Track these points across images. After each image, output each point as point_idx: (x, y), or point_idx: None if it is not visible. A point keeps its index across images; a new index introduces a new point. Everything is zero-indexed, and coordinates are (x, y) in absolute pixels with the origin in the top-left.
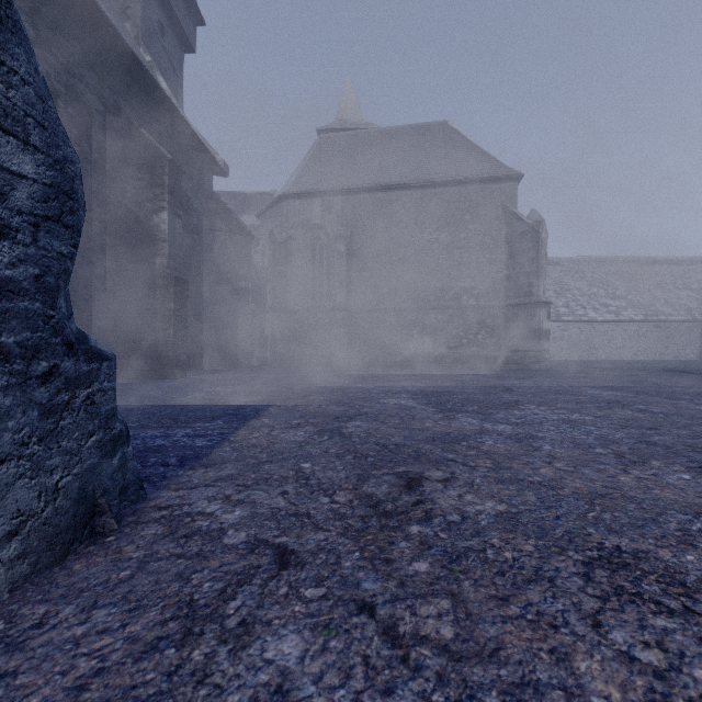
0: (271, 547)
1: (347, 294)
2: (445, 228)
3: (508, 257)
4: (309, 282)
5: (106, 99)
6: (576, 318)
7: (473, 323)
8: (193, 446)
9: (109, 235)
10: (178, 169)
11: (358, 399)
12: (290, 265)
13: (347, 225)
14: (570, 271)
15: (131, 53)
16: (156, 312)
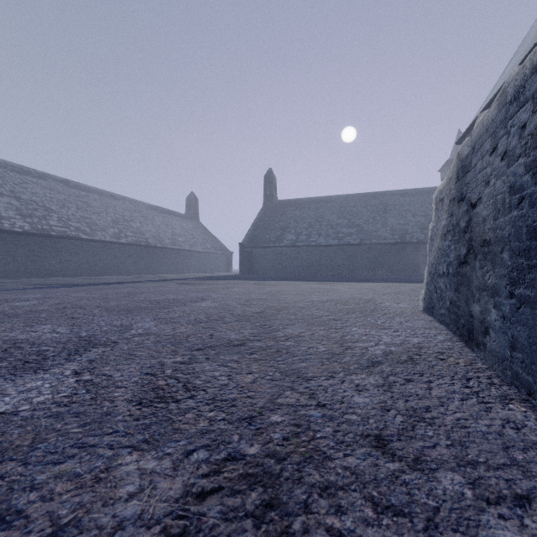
0: (399, 457)
1: None
2: None
3: None
4: None
5: None
6: None
7: None
8: None
9: None
10: None
11: None
12: None
13: None
14: None
15: None
16: None
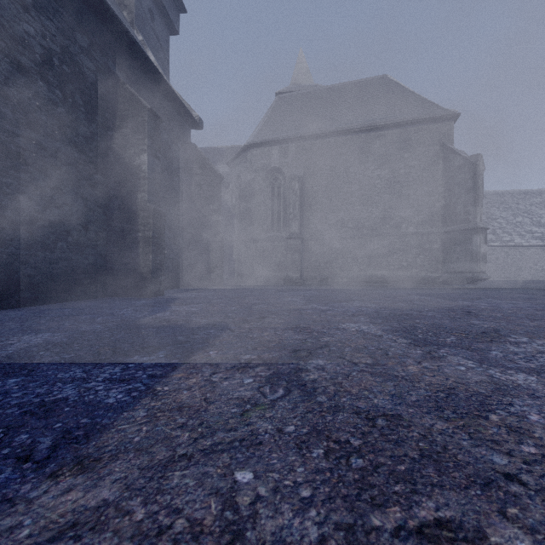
0: None
1: (300, 225)
2: (387, 166)
3: (445, 188)
4: (269, 216)
5: (98, 60)
6: (503, 244)
7: (412, 248)
8: (99, 405)
9: (100, 175)
10: (156, 118)
11: (315, 323)
12: (253, 202)
13: (300, 167)
14: (496, 203)
15: (117, 19)
16: (138, 239)
